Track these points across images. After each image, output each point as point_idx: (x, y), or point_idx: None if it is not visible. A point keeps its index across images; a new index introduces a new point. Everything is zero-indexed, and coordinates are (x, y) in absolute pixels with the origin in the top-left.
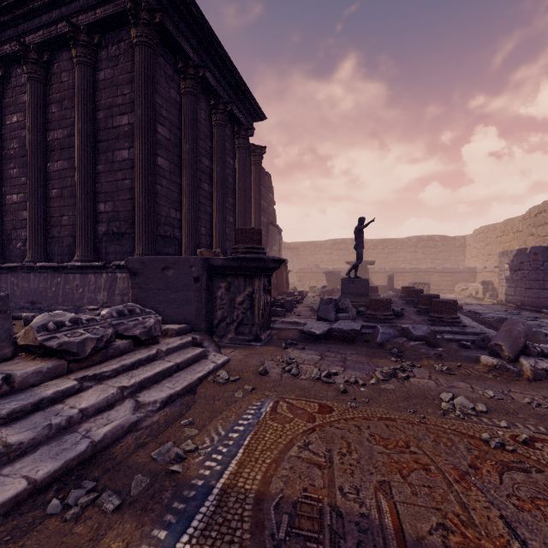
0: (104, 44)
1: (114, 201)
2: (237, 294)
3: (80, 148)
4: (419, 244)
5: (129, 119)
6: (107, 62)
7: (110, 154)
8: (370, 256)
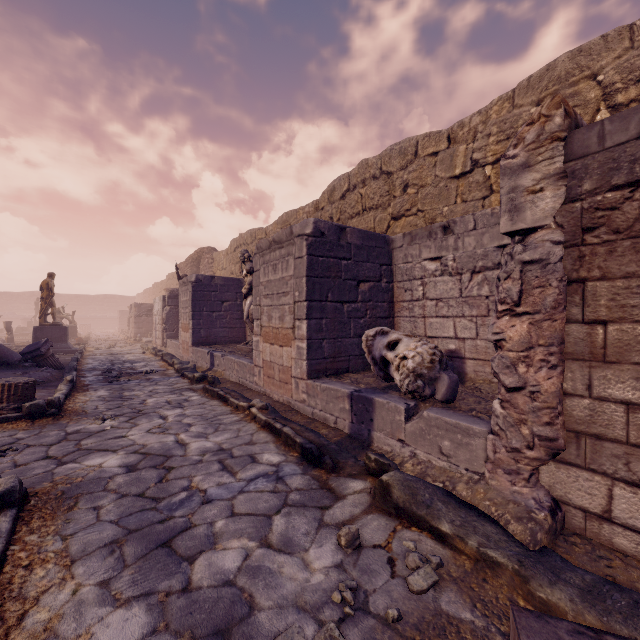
0: None
1: None
2: None
3: None
4: (106, 300)
5: None
6: None
7: None
8: (67, 306)
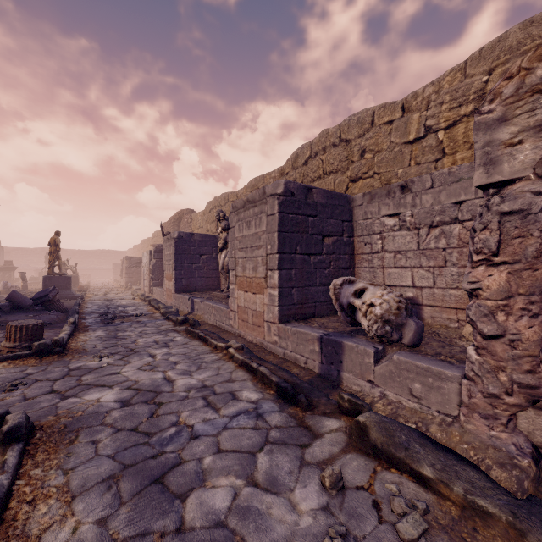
0: None
1: None
2: (6, 275)
3: None
4: (102, 254)
5: None
6: None
7: None
8: (71, 260)
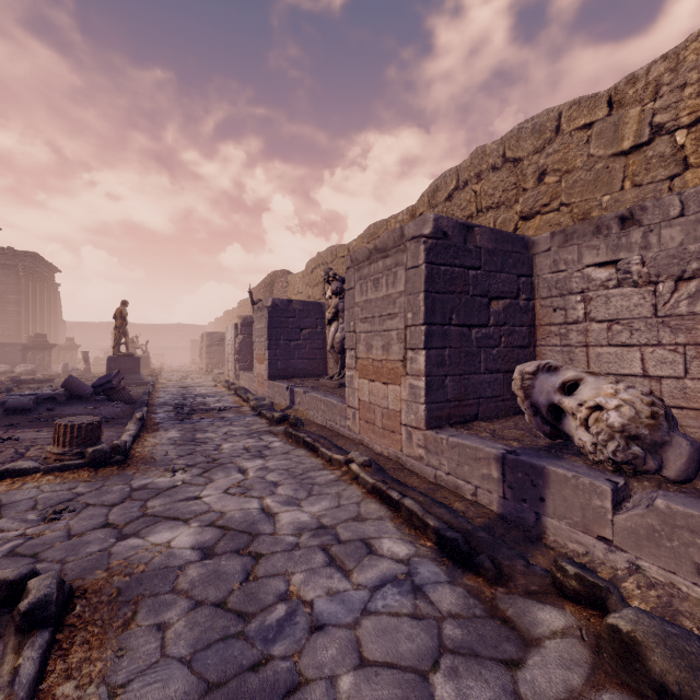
0: (1, 268)
1: (7, 324)
2: (68, 355)
3: None
4: (178, 330)
5: (16, 297)
6: (3, 275)
7: (4, 307)
8: (141, 336)
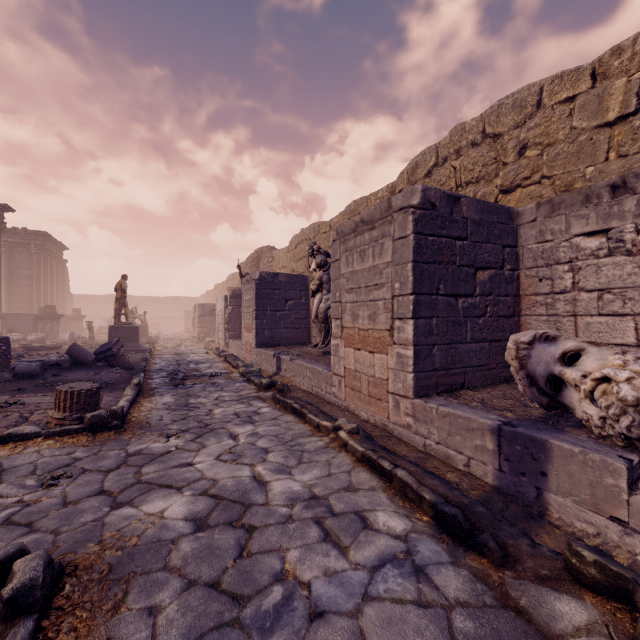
0: (16, 246)
1: (21, 296)
2: (75, 324)
3: (6, 279)
4: (173, 301)
5: (29, 272)
6: (17, 252)
7: (18, 281)
8: (140, 308)
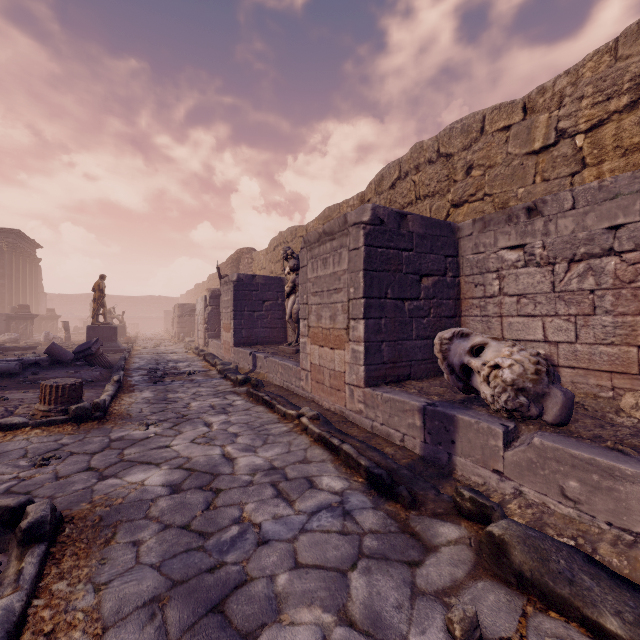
0: None
1: None
2: (49, 324)
3: None
4: (152, 301)
5: None
6: None
7: None
8: (118, 307)
